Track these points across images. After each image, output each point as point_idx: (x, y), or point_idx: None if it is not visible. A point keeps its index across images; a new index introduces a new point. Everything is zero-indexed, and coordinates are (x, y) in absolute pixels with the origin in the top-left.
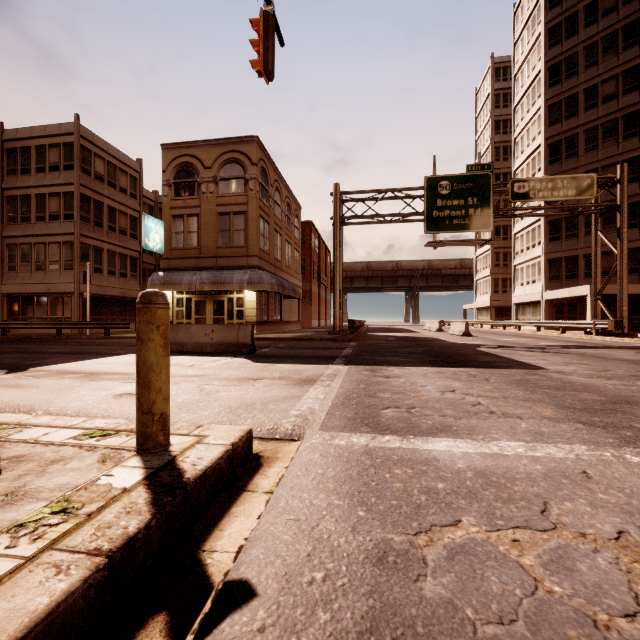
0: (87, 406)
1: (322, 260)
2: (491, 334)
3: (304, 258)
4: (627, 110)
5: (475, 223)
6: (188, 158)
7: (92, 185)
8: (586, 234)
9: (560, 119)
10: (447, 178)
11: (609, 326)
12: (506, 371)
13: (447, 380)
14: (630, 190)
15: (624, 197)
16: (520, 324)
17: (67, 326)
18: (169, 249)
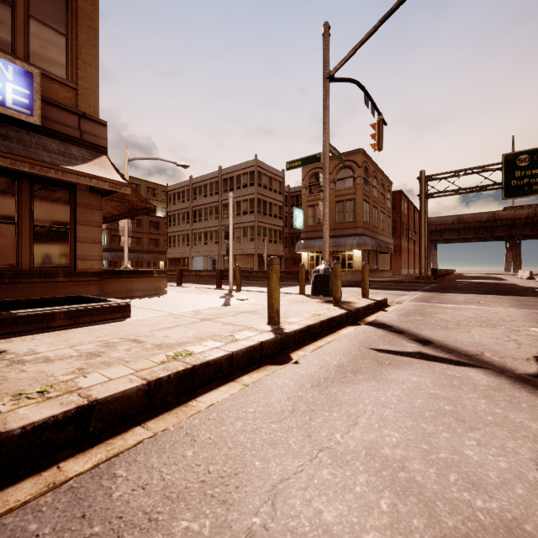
0: None
1: (410, 219)
2: None
3: (394, 220)
4: None
5: None
6: (317, 169)
7: (262, 192)
8: None
9: None
10: (526, 152)
11: None
12: (523, 297)
13: (475, 297)
14: None
15: None
16: None
17: None
18: (306, 226)
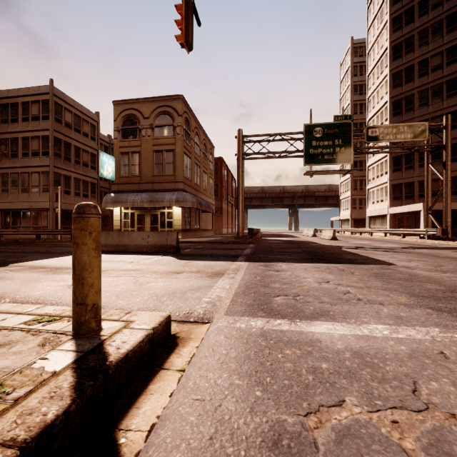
0: (46, 294)
1: (229, 185)
2: (351, 238)
3: (216, 184)
4: (449, 77)
5: (340, 158)
6: (132, 111)
7: (63, 131)
8: (420, 166)
9: (401, 83)
10: (320, 125)
11: (437, 233)
12: (366, 266)
13: (322, 273)
14: (452, 134)
15: (448, 139)
16: (372, 231)
17: (44, 233)
18: (118, 177)
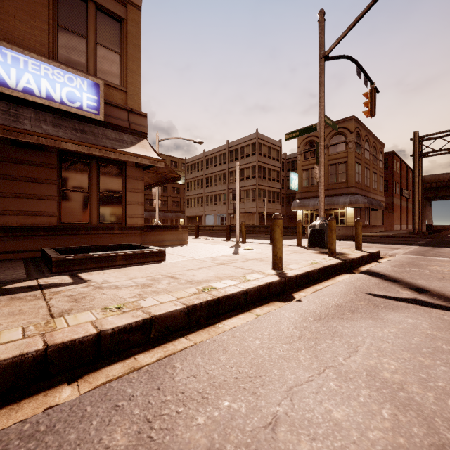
0: None
1: (403, 178)
2: None
3: (386, 179)
4: None
5: None
6: (311, 138)
7: (262, 160)
8: None
9: None
10: None
11: None
12: None
13: None
14: None
15: None
16: None
17: None
18: (301, 187)
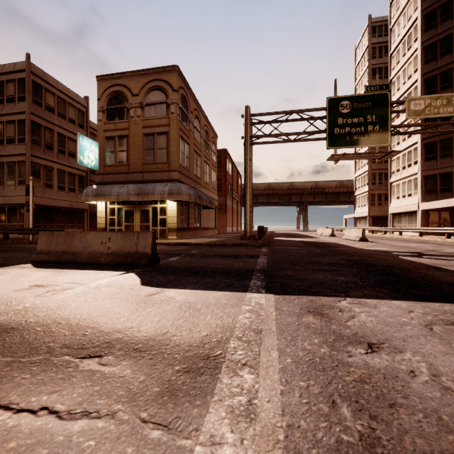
0: None
1: (234, 181)
2: (380, 239)
3: (220, 178)
4: None
5: (374, 138)
6: (119, 87)
7: (43, 114)
8: None
9: (435, 57)
10: (347, 98)
11: None
12: None
13: None
14: None
15: None
16: (401, 230)
17: (12, 232)
18: (103, 166)
